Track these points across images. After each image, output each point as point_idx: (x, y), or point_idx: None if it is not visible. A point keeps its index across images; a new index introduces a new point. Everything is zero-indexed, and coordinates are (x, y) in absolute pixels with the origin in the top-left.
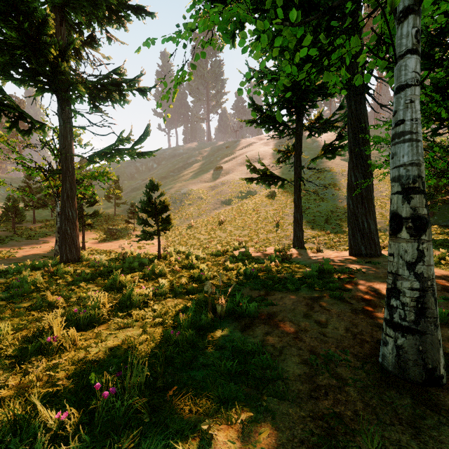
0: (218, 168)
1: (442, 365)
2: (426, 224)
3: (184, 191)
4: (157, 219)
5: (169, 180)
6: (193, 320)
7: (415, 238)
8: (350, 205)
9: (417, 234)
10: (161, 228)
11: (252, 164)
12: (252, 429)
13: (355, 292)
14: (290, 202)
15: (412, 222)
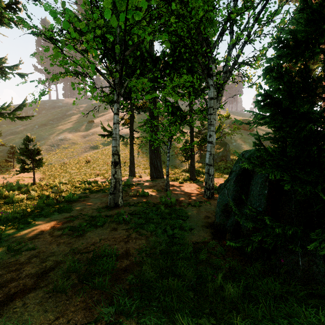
0: (90, 121)
1: (120, 202)
2: (117, 164)
3: (61, 137)
4: (32, 160)
5: (48, 127)
6: (46, 203)
7: (114, 167)
8: (150, 153)
9: (115, 166)
10: (36, 165)
11: (103, 126)
12: (54, 217)
13: (129, 191)
14: (136, 149)
15: (114, 163)
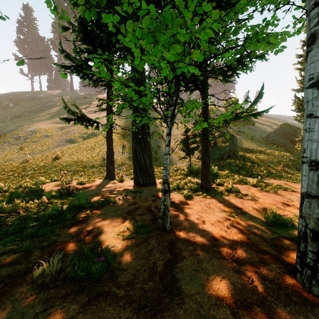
0: None
1: None
2: None
3: (31, 129)
4: None
5: (23, 119)
6: None
7: None
8: (133, 144)
9: None
10: None
11: (66, 105)
12: None
13: (66, 235)
14: (121, 142)
15: None
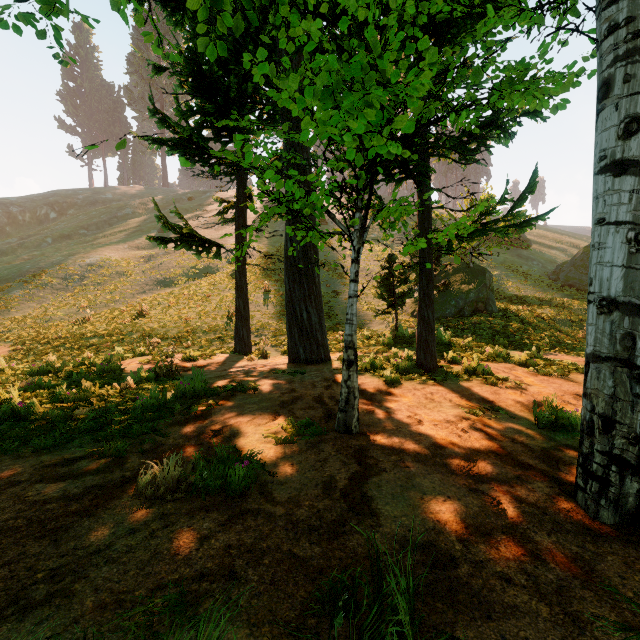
0: None
1: None
2: None
3: (92, 260)
4: None
5: (74, 242)
6: None
7: None
8: (286, 285)
9: None
10: None
11: (161, 214)
12: None
13: (178, 436)
14: (261, 285)
15: None
